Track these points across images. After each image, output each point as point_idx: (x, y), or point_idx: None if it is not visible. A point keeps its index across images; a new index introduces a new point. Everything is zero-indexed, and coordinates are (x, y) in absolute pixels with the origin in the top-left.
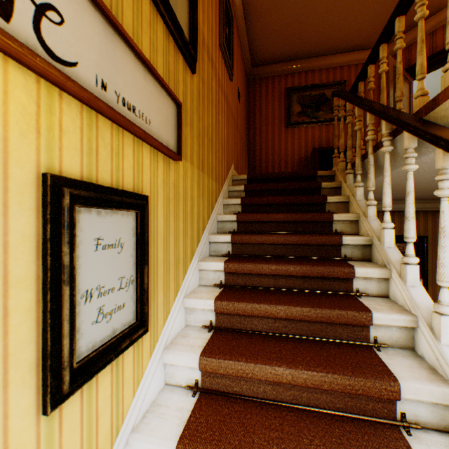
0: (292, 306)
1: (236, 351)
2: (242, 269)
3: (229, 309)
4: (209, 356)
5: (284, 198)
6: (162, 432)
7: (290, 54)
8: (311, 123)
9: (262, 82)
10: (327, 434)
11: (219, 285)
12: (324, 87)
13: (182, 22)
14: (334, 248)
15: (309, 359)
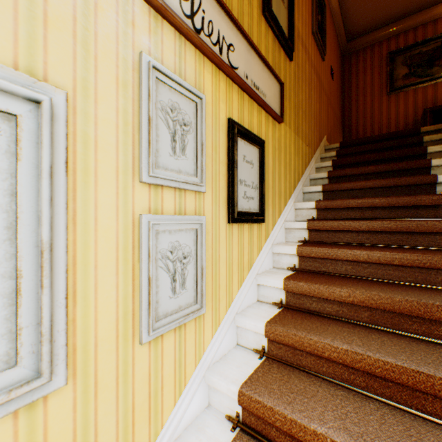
0: (373, 221)
1: (323, 246)
2: (330, 205)
3: (319, 226)
4: (303, 246)
5: (376, 155)
6: (274, 276)
7: (393, 15)
8: (421, 83)
9: (358, 54)
10: (393, 287)
11: (311, 219)
12: (440, 38)
13: (283, 27)
14: (427, 188)
15: (384, 249)
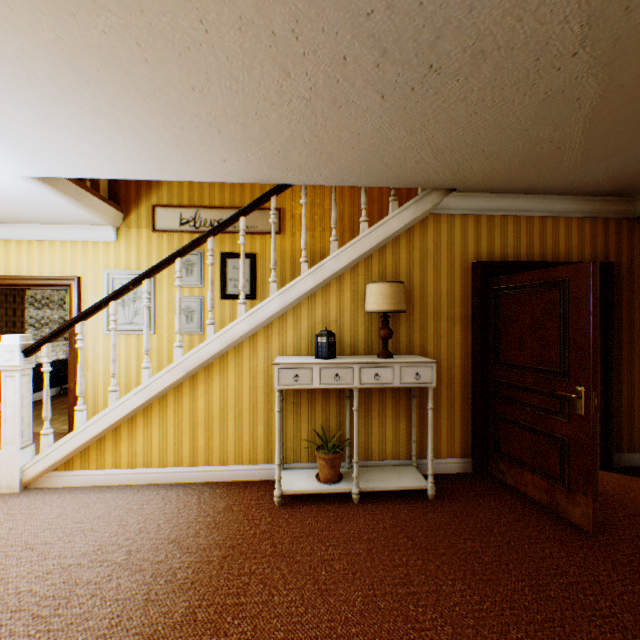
0: None
1: None
2: None
3: None
4: None
5: None
6: None
7: None
8: None
9: None
10: None
11: None
12: None
13: None
14: None
15: None
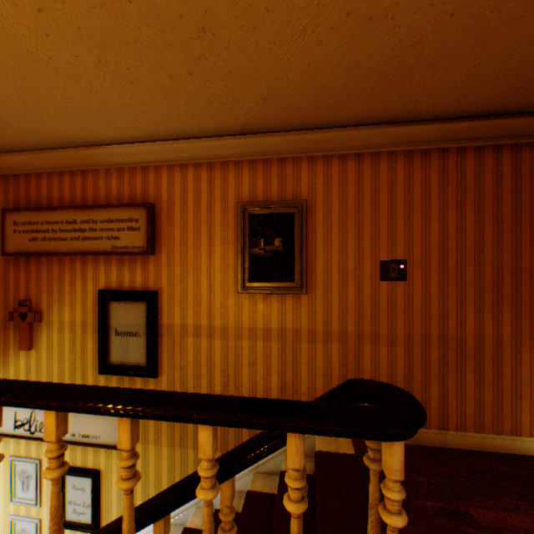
0: None
1: None
2: None
3: None
4: None
5: None
6: None
7: None
8: None
9: None
10: None
11: None
12: None
13: (137, 356)
14: None
15: None
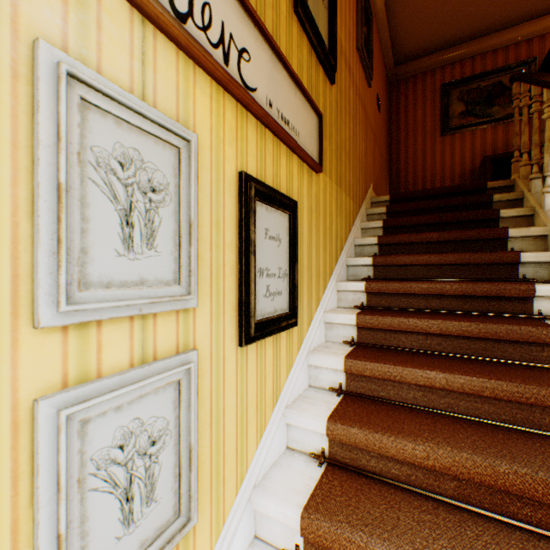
0: (448, 320)
1: (381, 358)
2: (386, 289)
3: (373, 324)
4: (353, 359)
5: (438, 217)
6: (312, 411)
7: (448, 39)
8: (479, 125)
9: (407, 82)
10: (487, 435)
11: (359, 306)
12: (500, 72)
13: (322, 35)
14: (507, 268)
15: (467, 369)
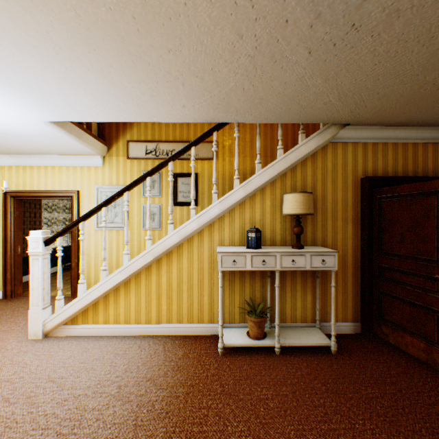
0: None
1: None
2: None
3: None
4: None
5: None
6: None
7: None
8: None
9: None
10: None
11: None
12: None
13: None
14: None
15: None
